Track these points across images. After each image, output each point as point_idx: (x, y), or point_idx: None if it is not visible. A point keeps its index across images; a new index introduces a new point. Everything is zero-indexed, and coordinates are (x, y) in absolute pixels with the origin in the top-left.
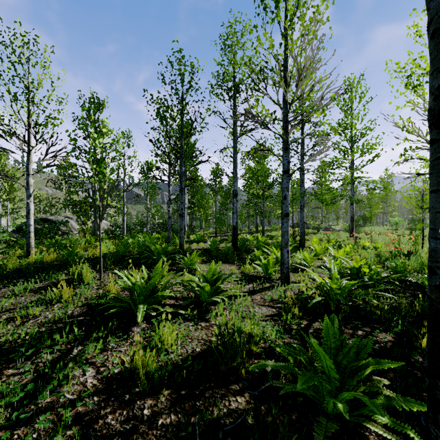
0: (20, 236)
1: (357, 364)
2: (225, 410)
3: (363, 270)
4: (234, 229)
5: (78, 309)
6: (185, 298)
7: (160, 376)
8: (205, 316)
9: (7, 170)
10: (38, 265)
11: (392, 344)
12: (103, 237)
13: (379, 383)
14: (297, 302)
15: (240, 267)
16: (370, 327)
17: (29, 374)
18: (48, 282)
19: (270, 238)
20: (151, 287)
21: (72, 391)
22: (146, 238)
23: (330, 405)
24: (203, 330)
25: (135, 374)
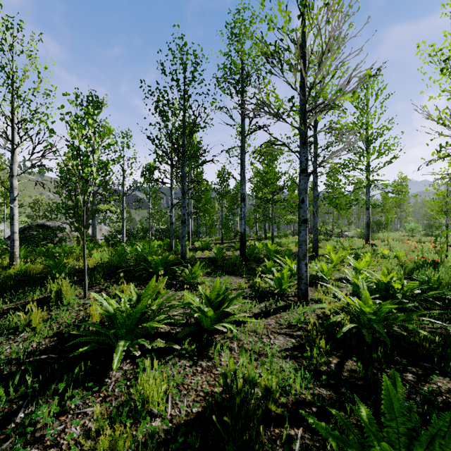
0: None
1: None
2: None
3: (393, 286)
4: (242, 236)
5: (47, 341)
6: (183, 324)
7: None
8: (207, 351)
9: None
10: (20, 277)
11: None
12: (102, 244)
13: None
14: (322, 330)
15: (250, 280)
16: (420, 367)
17: None
18: (21, 301)
19: (280, 245)
20: (138, 315)
21: None
22: (145, 247)
23: None
24: (204, 374)
25: None
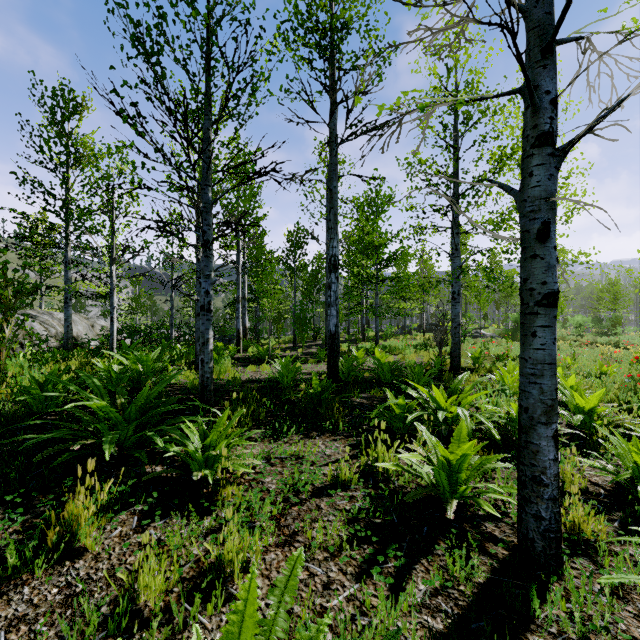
0: None
1: None
2: None
3: None
4: (332, 339)
5: None
6: None
7: None
8: None
9: None
10: None
11: None
12: (77, 353)
13: None
14: None
15: (356, 445)
16: None
17: None
18: None
19: (389, 351)
20: None
21: None
22: (130, 363)
23: None
24: None
25: None
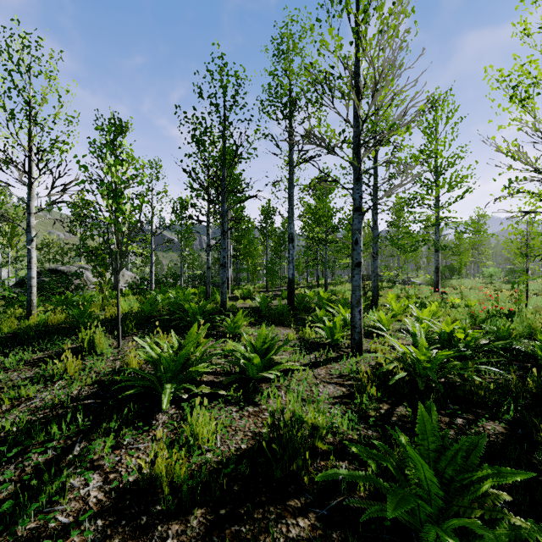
0: (23, 292)
1: (471, 477)
2: (282, 539)
3: (456, 335)
4: (290, 282)
5: (87, 389)
6: (227, 373)
7: (191, 486)
8: (254, 398)
9: (5, 209)
10: (41, 328)
11: (505, 437)
12: (126, 292)
13: (498, 499)
14: (374, 379)
15: (298, 330)
16: (472, 413)
17: (8, 486)
18: (50, 351)
19: (334, 293)
20: (182, 360)
21: (67, 511)
22: (179, 294)
23: (431, 535)
24: (251, 417)
25: (157, 484)
